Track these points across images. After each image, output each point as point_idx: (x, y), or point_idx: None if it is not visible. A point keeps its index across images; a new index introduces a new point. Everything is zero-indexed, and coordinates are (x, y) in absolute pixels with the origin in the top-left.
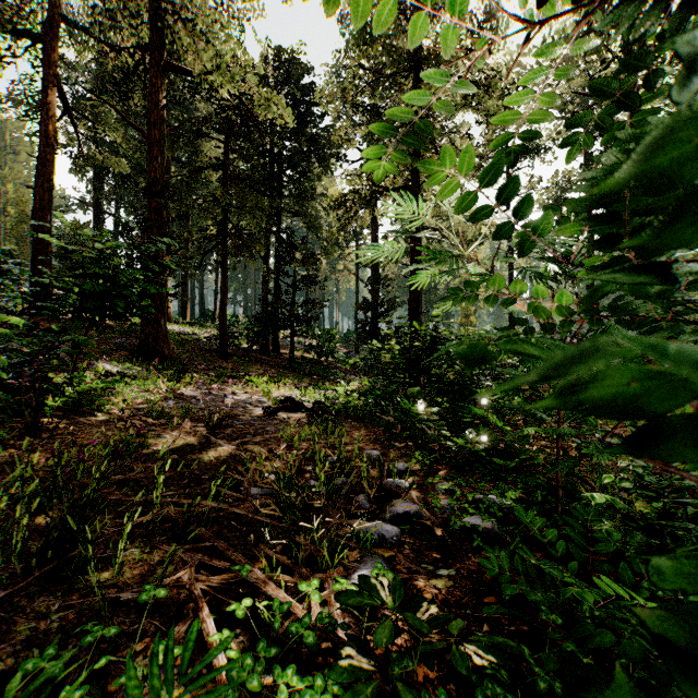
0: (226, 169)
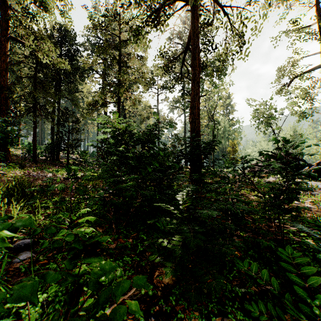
0: (36, 79)
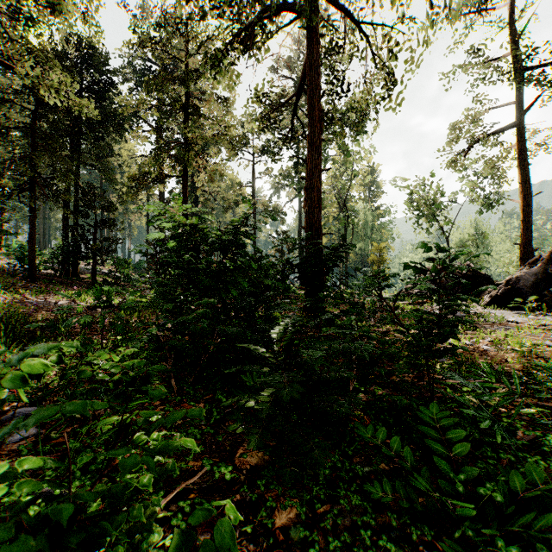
0: (34, 132)
